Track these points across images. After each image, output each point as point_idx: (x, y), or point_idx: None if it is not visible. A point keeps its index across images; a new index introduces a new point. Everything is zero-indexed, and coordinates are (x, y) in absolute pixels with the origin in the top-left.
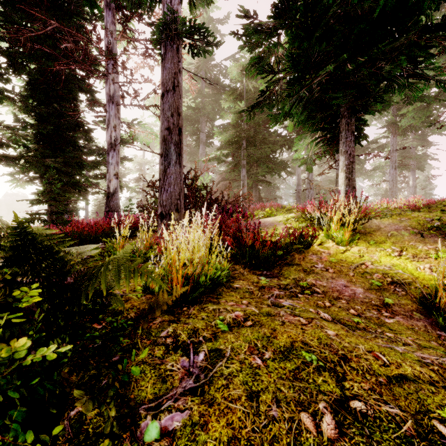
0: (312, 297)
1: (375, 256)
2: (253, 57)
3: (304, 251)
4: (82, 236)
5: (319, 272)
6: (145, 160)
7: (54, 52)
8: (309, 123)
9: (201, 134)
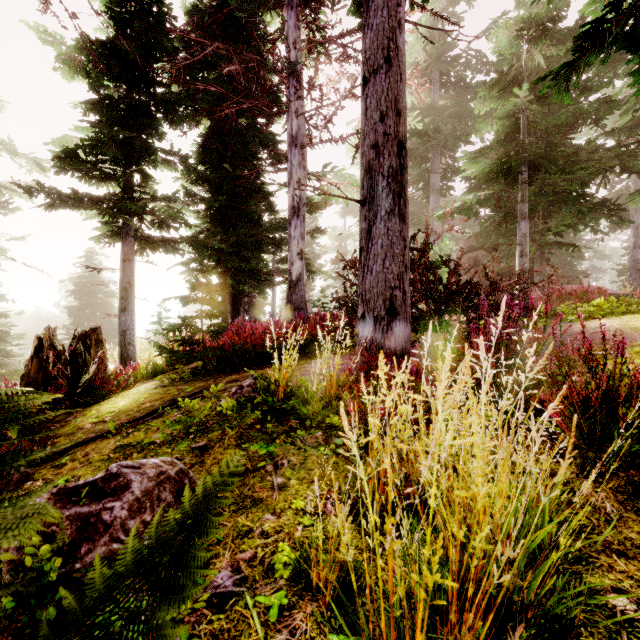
0: None
1: None
2: None
3: None
4: (244, 351)
5: None
6: (346, 232)
7: (222, 90)
8: None
9: (432, 178)
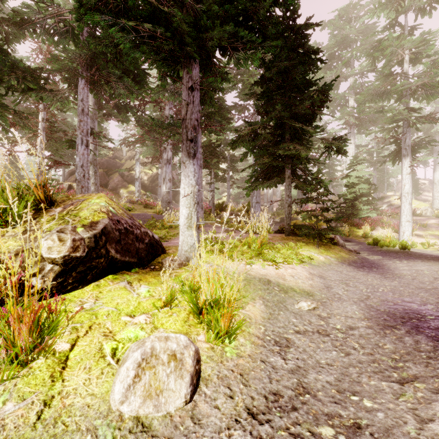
0: None
1: None
2: None
3: None
4: None
5: None
6: None
7: None
8: None
9: None
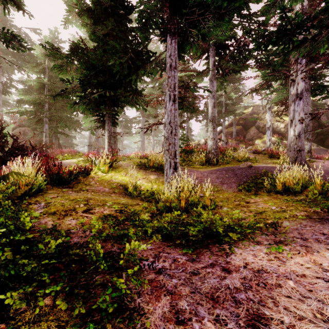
0: (87, 192)
1: (117, 176)
2: (56, 64)
3: (86, 176)
4: None
5: (92, 184)
6: None
7: None
8: (90, 111)
9: None
